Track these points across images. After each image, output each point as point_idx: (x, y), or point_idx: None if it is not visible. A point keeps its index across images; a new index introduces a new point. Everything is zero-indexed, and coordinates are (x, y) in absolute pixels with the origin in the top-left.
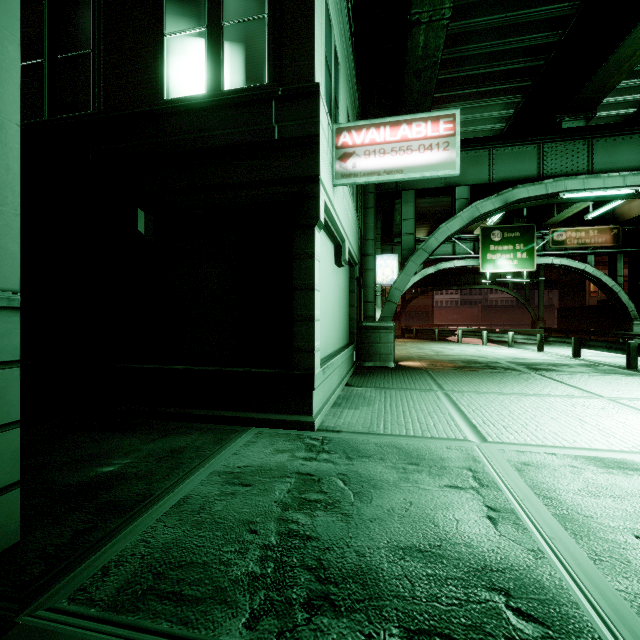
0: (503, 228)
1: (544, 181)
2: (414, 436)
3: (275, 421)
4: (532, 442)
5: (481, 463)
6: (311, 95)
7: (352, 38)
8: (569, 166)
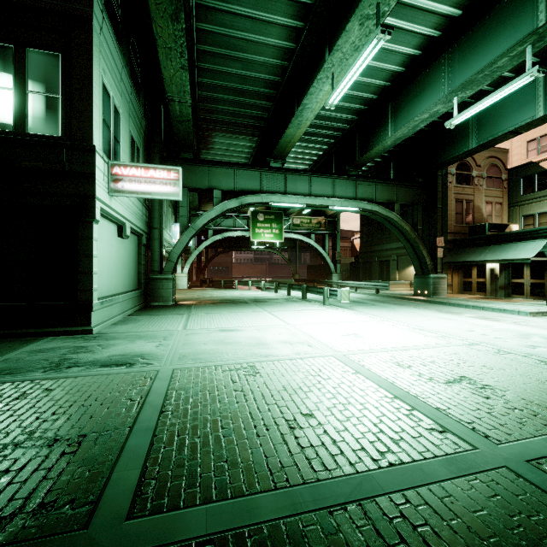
0: (265, 212)
1: (261, 194)
2: (150, 331)
3: (66, 331)
4: (206, 328)
5: (173, 335)
6: (90, 151)
7: (138, 82)
8: (276, 187)
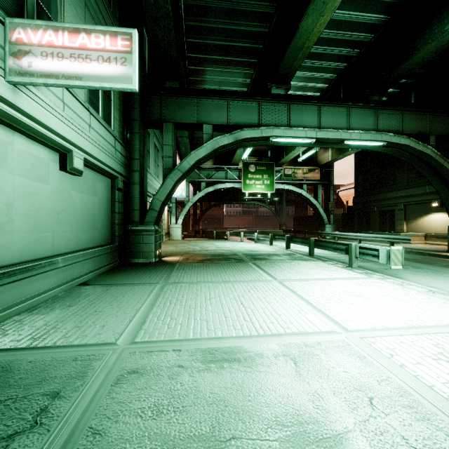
0: (256, 163)
1: (260, 128)
2: (59, 346)
3: None
4: (176, 337)
5: (85, 379)
6: None
7: None
8: (277, 120)
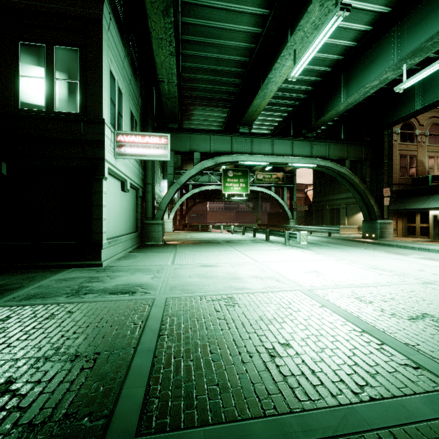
0: (234, 170)
1: (232, 155)
2: (146, 265)
3: (83, 264)
4: (189, 263)
5: (164, 269)
6: (101, 123)
7: (136, 69)
8: (244, 149)
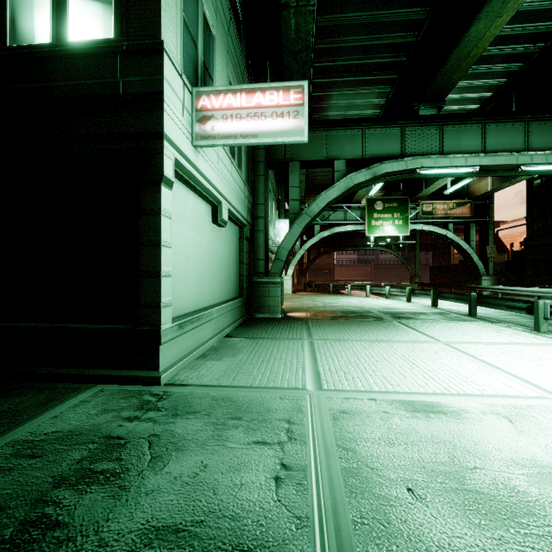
0: (384, 199)
1: (405, 158)
2: (256, 387)
3: (122, 377)
4: (361, 388)
5: (303, 413)
6: (156, 52)
7: (239, 19)
8: (425, 147)
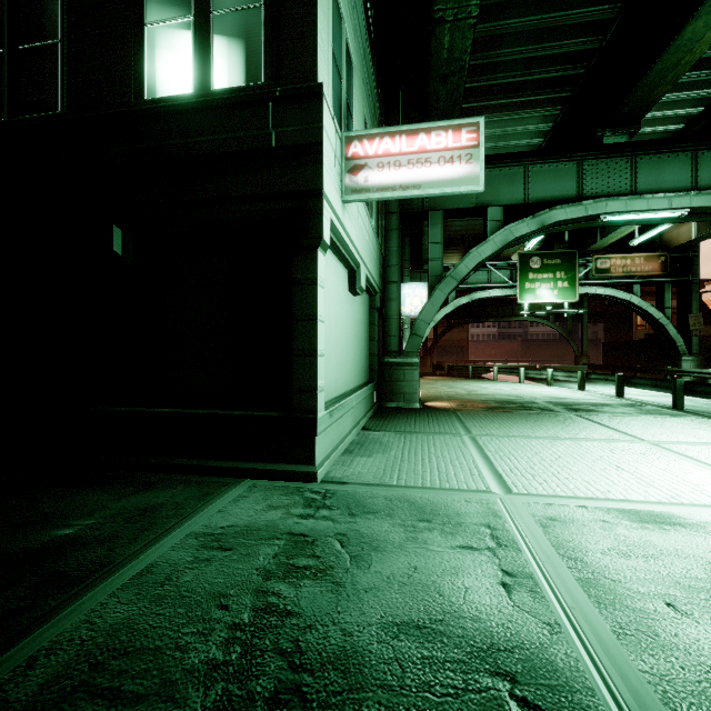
0: (543, 254)
1: (584, 202)
2: (430, 488)
3: (273, 472)
4: (562, 493)
5: (502, 519)
6: (313, 97)
7: (371, 38)
8: (611, 186)
